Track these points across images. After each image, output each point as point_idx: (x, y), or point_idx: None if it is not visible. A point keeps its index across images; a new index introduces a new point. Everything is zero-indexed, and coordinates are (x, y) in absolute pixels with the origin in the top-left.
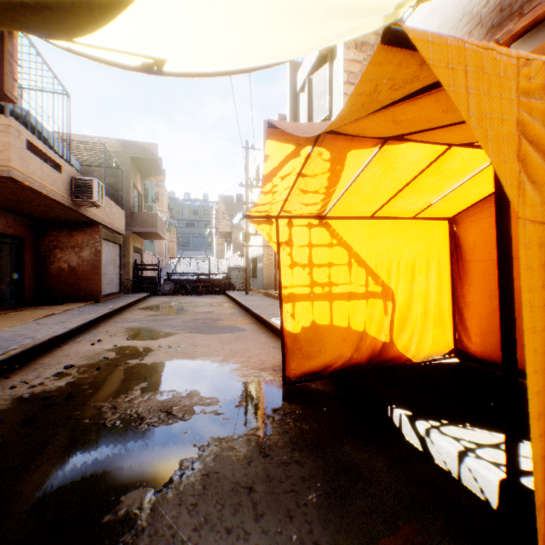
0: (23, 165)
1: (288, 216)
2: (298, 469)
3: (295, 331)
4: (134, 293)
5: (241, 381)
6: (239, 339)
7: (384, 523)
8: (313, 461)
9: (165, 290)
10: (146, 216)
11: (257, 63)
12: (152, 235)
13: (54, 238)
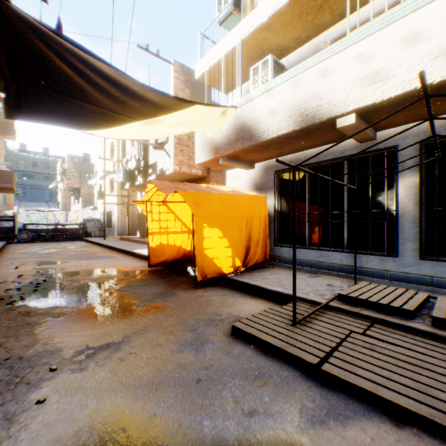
0: None
1: (151, 201)
2: (158, 281)
3: (154, 246)
4: None
5: (128, 271)
6: (117, 260)
7: (180, 283)
8: (162, 280)
9: (23, 239)
10: (3, 173)
11: (138, 139)
12: (6, 189)
13: None
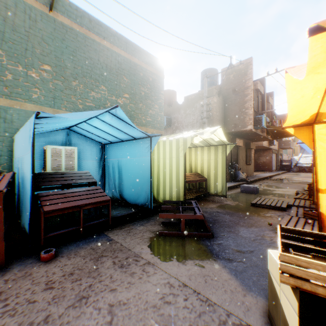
0: (263, 142)
1: None
2: None
3: None
4: (280, 170)
5: None
6: None
7: None
8: None
9: (293, 170)
10: (285, 142)
11: None
12: (287, 148)
13: (258, 154)
